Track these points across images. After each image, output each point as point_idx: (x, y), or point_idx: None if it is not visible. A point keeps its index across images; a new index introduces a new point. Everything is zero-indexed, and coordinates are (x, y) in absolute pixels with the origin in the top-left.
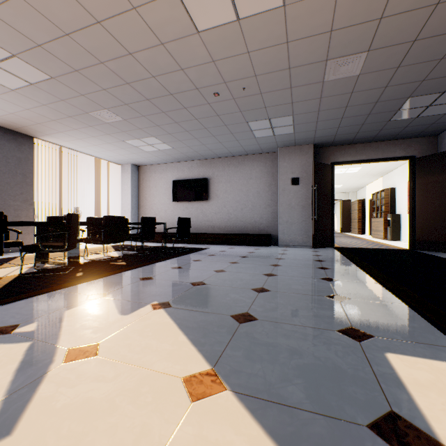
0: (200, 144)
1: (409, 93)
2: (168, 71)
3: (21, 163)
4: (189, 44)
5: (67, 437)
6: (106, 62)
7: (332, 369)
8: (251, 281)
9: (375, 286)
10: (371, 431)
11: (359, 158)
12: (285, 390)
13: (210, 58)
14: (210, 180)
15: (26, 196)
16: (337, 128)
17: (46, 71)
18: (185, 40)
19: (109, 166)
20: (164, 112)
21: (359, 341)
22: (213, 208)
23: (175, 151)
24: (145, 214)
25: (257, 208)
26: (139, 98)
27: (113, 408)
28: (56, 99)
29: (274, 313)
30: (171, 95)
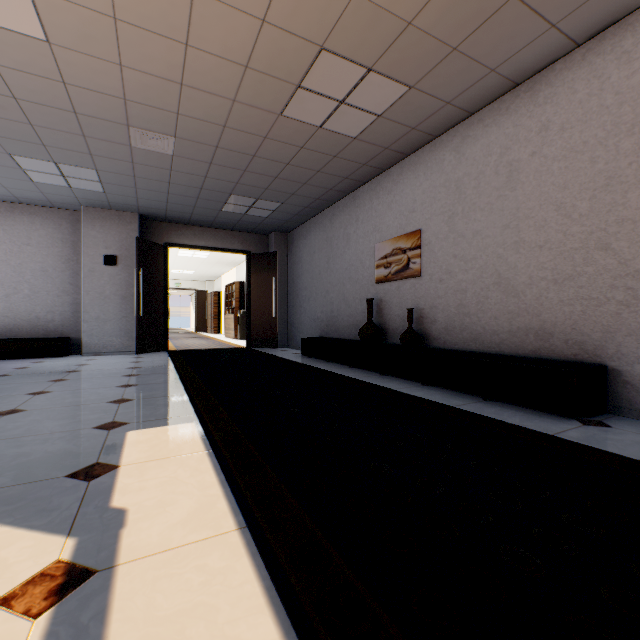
0: None
1: (230, 190)
2: None
3: None
4: None
5: None
6: None
7: (60, 455)
8: None
9: (175, 384)
10: (67, 477)
11: (198, 243)
12: None
13: None
14: None
15: None
16: (167, 203)
17: None
18: None
19: None
20: None
21: (111, 430)
22: None
23: None
24: None
25: (43, 295)
26: None
27: None
28: None
29: (16, 431)
30: None
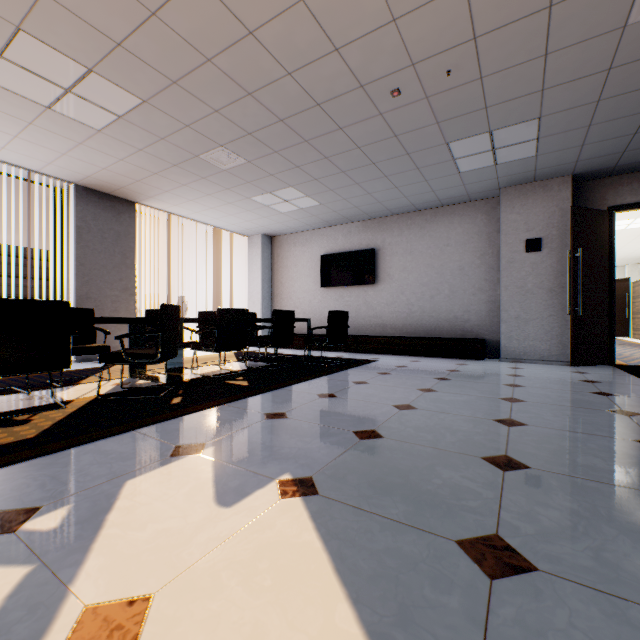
0: (363, 194)
1: None
2: (313, 57)
3: (119, 238)
4: None
5: None
6: (214, 58)
7: None
8: (476, 437)
9: None
10: None
11: None
12: None
13: (388, 13)
14: (379, 252)
15: (126, 283)
16: (631, 136)
17: (134, 91)
18: None
19: (232, 240)
20: (306, 141)
21: None
22: (383, 296)
23: (324, 209)
24: (280, 306)
25: (459, 294)
26: (267, 120)
27: None
28: (154, 138)
29: (574, 550)
30: (317, 106)
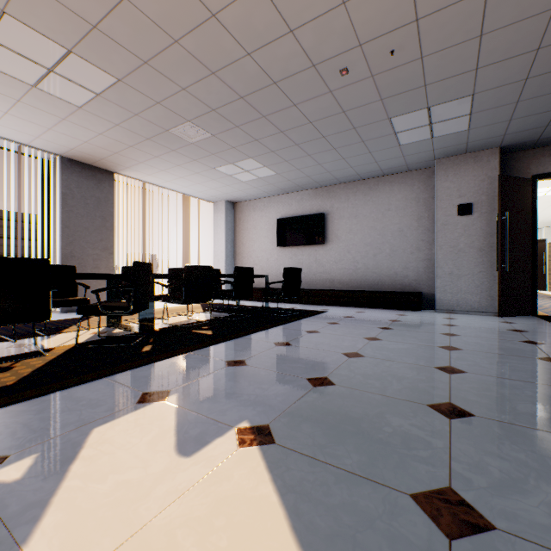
0: (314, 164)
1: None
2: (270, 39)
3: (100, 204)
4: None
5: None
6: (181, 39)
7: None
8: (420, 384)
9: None
10: None
11: None
12: None
13: None
14: (328, 216)
15: (106, 243)
16: None
17: (110, 70)
18: None
19: (199, 206)
20: (264, 116)
21: None
22: (332, 255)
23: (279, 178)
24: (242, 264)
25: (399, 253)
26: (229, 97)
27: None
28: (129, 114)
29: (529, 506)
30: (274, 84)
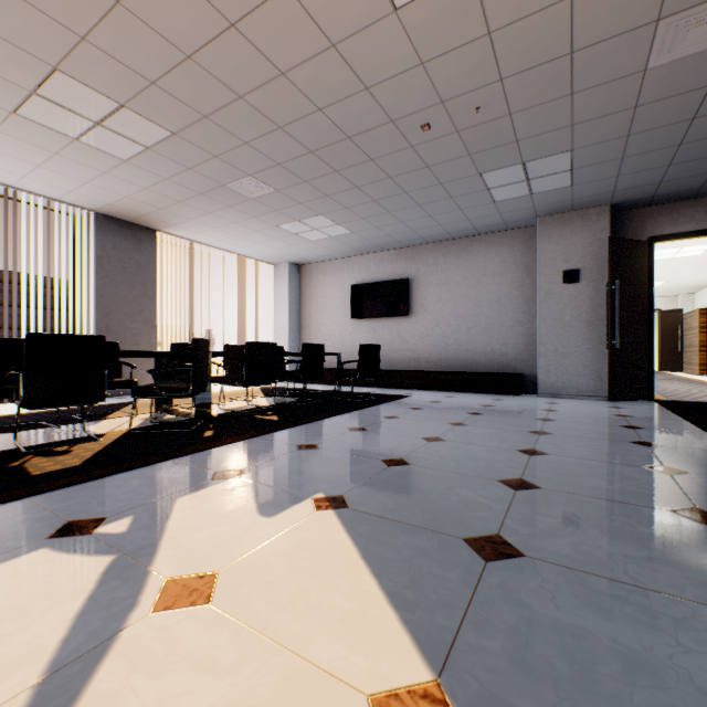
0: (395, 222)
1: None
2: (344, 95)
3: (140, 268)
4: (380, 37)
5: None
6: (246, 95)
7: None
8: (497, 464)
9: None
10: None
11: None
12: None
13: (416, 58)
14: (413, 282)
15: (147, 315)
16: (666, 167)
17: (164, 124)
18: (372, 30)
19: (257, 268)
20: (337, 171)
21: None
22: (417, 329)
23: (355, 237)
24: (309, 339)
25: (496, 326)
26: (297, 151)
27: None
28: (181, 168)
29: (558, 544)
30: (348, 139)
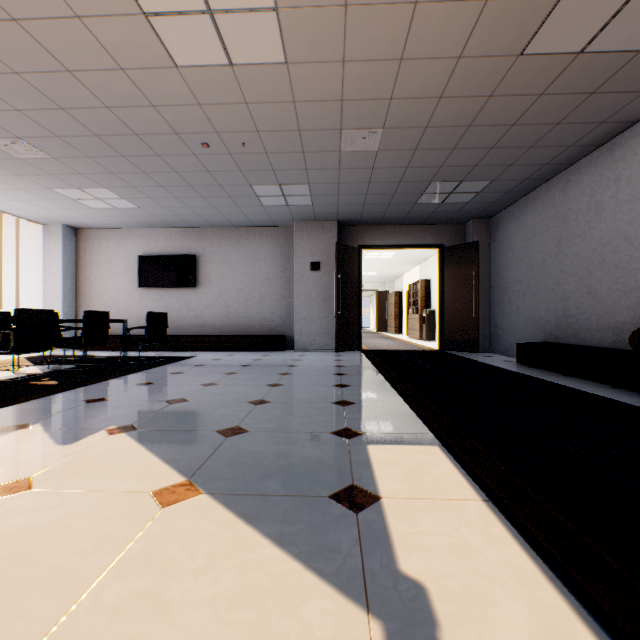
0: (183, 206)
1: (430, 177)
2: (132, 104)
3: None
4: (164, 77)
5: (10, 558)
6: (24, 73)
7: (313, 463)
8: (250, 394)
9: (386, 389)
10: (330, 498)
11: (389, 242)
12: (263, 485)
13: (195, 100)
14: (200, 259)
15: None
16: (363, 205)
17: None
18: (158, 71)
19: (18, 225)
20: (124, 156)
21: (349, 439)
22: (204, 299)
23: (142, 212)
24: (89, 306)
25: (267, 299)
26: (81, 131)
27: (65, 527)
28: None
29: (269, 424)
30: (136, 135)
